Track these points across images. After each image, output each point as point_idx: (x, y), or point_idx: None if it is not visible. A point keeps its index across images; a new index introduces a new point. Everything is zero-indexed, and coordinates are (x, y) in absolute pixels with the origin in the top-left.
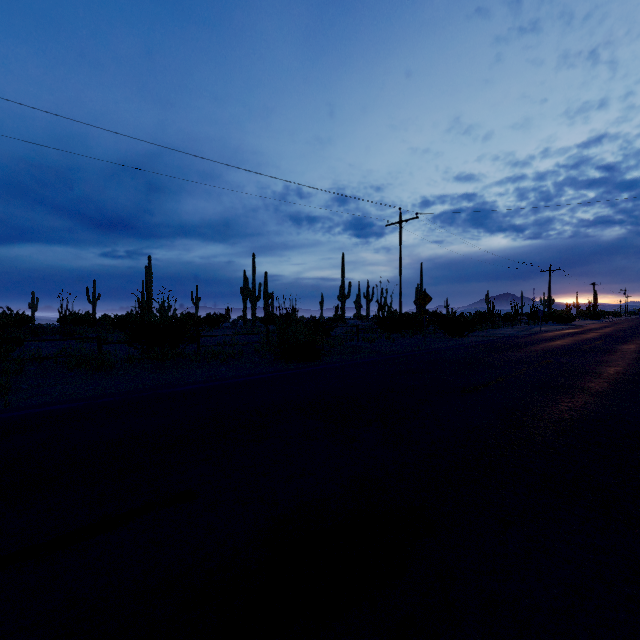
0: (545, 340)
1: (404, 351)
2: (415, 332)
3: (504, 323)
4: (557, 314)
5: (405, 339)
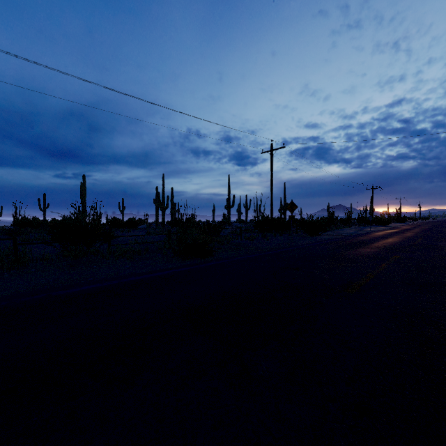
0: (380, 238)
1: (278, 247)
2: (283, 232)
3: (344, 225)
4: (378, 219)
5: (276, 237)
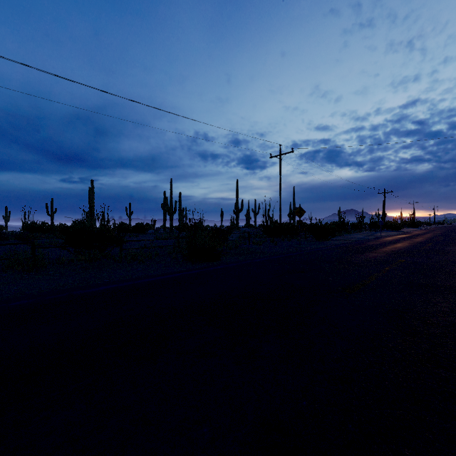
0: (389, 243)
1: (285, 252)
2: (291, 237)
3: (354, 230)
4: (390, 224)
5: (284, 242)
